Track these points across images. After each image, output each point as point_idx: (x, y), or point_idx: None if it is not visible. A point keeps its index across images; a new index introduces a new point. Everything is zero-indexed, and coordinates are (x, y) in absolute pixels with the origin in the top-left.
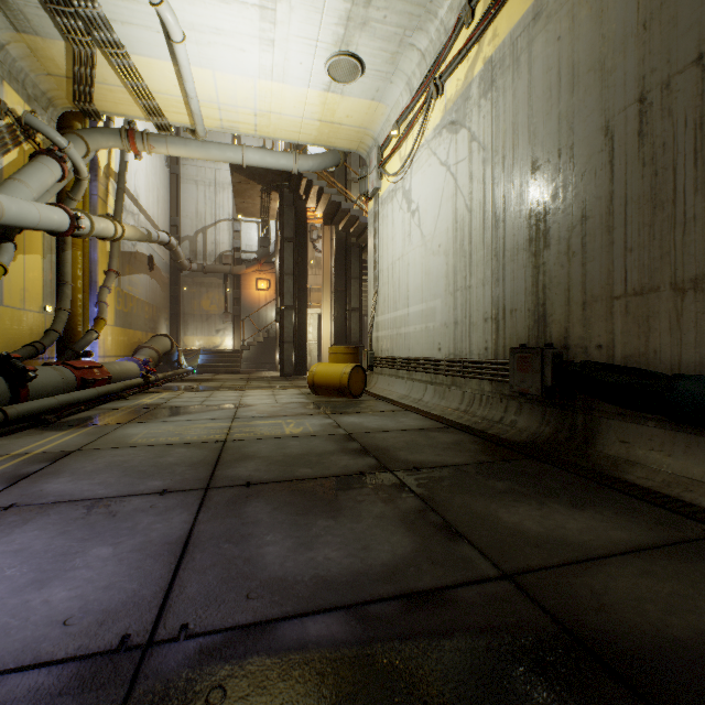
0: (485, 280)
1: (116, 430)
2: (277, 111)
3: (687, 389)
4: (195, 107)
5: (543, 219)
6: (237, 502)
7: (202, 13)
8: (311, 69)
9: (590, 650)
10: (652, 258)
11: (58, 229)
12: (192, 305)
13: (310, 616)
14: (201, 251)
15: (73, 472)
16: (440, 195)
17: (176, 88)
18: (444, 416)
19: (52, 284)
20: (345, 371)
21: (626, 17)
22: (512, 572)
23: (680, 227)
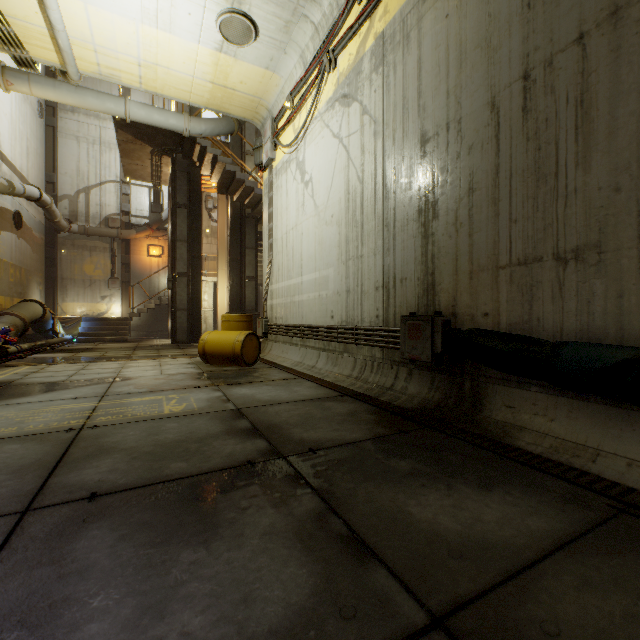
0: (376, 249)
1: None
2: (164, 65)
3: (573, 356)
4: (64, 42)
5: (432, 191)
6: (65, 533)
7: None
8: (201, 23)
9: None
10: (536, 229)
11: None
12: (72, 269)
13: None
14: (83, 212)
15: None
16: (332, 166)
17: (38, 16)
18: (337, 383)
19: None
20: (238, 339)
21: None
22: (444, 612)
23: (562, 200)
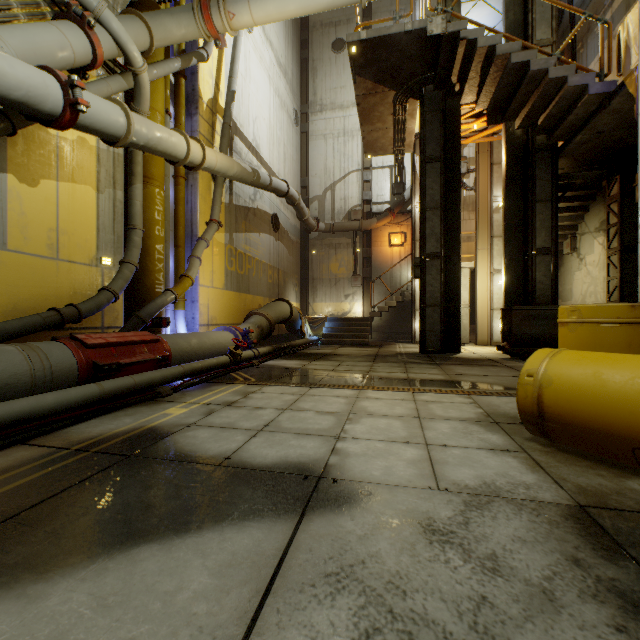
0: None
1: None
2: None
3: None
4: None
5: None
6: None
7: None
8: None
9: None
10: None
11: (36, 104)
12: (320, 269)
13: None
14: (329, 210)
15: None
16: None
17: None
18: None
19: (116, 229)
20: None
21: None
22: None
23: None
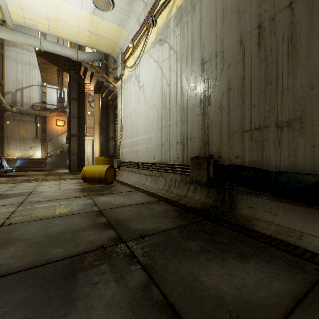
0: (177, 122)
1: None
2: (62, 20)
3: (287, 180)
4: (2, 3)
5: (208, 90)
6: None
7: None
8: None
9: None
10: (265, 110)
11: None
12: (13, 132)
13: None
14: (19, 101)
15: None
16: (154, 78)
17: None
18: (157, 194)
19: None
20: (103, 170)
21: None
22: None
23: (280, 93)
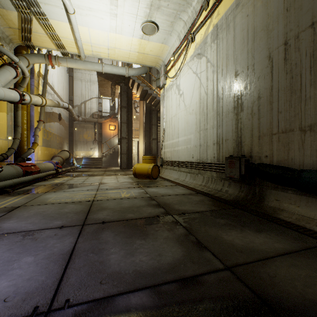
0: (213, 126)
1: (41, 195)
2: (118, 47)
3: (307, 176)
4: (80, 44)
5: (240, 98)
6: (97, 232)
7: (83, 0)
8: (134, 28)
9: (271, 308)
10: (290, 116)
11: (14, 100)
12: (79, 137)
13: (132, 293)
14: (83, 112)
15: (17, 217)
16: (193, 87)
17: (71, 35)
18: (195, 188)
19: (11, 126)
20: (149, 167)
21: (278, 5)
22: (230, 266)
23: (303, 102)
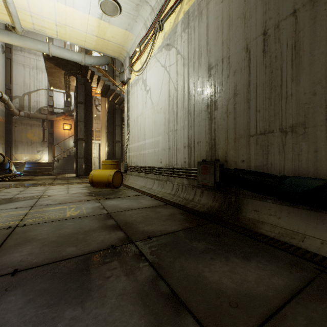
0: (184, 126)
1: None
2: (70, 25)
3: (291, 183)
4: (12, 10)
5: (214, 95)
6: None
7: None
8: (90, 3)
9: None
10: (270, 115)
11: None
12: (21, 136)
13: None
14: (27, 105)
15: None
16: (161, 82)
17: None
18: (164, 198)
19: None
20: (110, 174)
21: None
22: None
23: (284, 99)
